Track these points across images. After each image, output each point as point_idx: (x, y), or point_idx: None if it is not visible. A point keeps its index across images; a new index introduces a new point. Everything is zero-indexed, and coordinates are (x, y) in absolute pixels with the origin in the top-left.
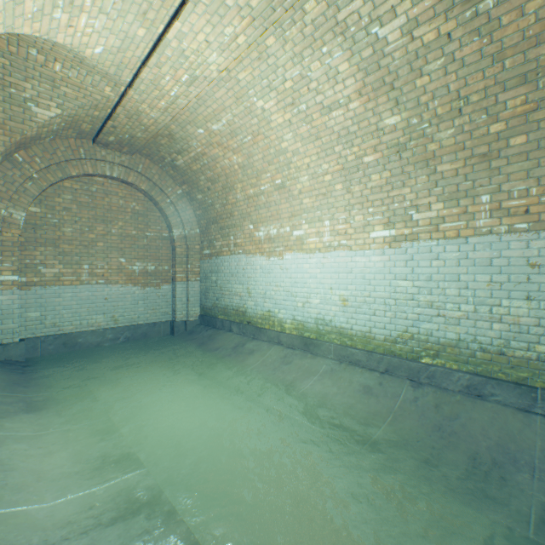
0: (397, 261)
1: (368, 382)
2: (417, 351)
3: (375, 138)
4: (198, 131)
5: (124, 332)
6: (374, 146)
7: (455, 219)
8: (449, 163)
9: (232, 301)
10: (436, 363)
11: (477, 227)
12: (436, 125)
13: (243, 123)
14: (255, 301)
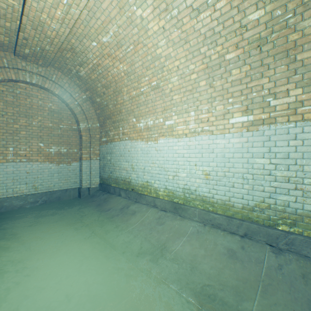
0: (254, 142)
1: (231, 246)
2: (274, 219)
3: (237, 35)
4: (92, 44)
5: (42, 197)
6: (236, 44)
7: None
8: (310, 51)
9: (121, 173)
10: (293, 231)
11: None
12: (300, 14)
13: (126, 34)
14: (137, 174)
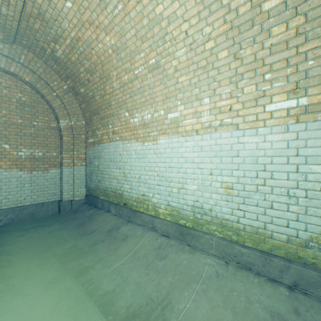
0: (309, 139)
1: (276, 306)
2: None
3: None
4: (66, 5)
5: (7, 214)
6: None
7: None
8: None
9: (111, 183)
10: None
11: None
12: None
13: None
14: (131, 185)
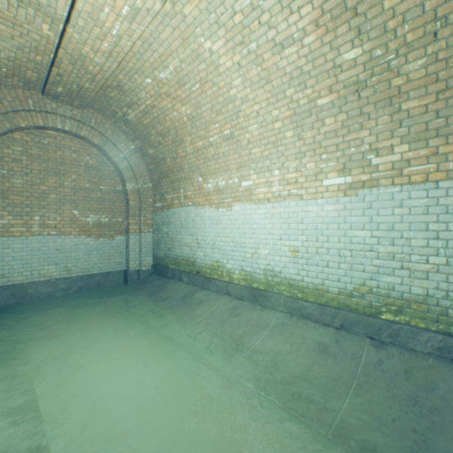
0: (353, 210)
1: (323, 339)
2: (376, 306)
3: (331, 77)
4: (146, 81)
5: (77, 282)
6: (329, 87)
7: (422, 161)
8: (417, 99)
9: (183, 251)
10: (399, 319)
11: (450, 170)
12: (404, 55)
13: (191, 70)
14: (204, 252)
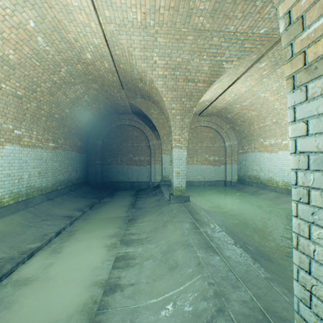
0: None
1: None
2: None
3: None
4: (237, 106)
5: (207, 183)
6: None
7: None
8: None
9: (252, 173)
10: None
11: None
12: None
13: (256, 101)
14: (264, 173)
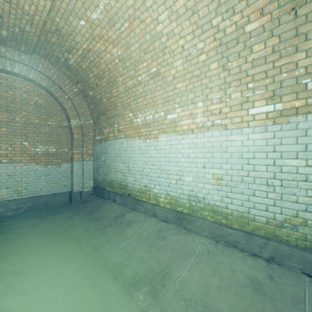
0: (284, 138)
1: (254, 274)
2: None
3: None
4: (80, 23)
5: (27, 202)
6: (261, 8)
7: None
8: None
9: (117, 176)
10: None
11: None
12: None
13: (120, 7)
14: (134, 177)
